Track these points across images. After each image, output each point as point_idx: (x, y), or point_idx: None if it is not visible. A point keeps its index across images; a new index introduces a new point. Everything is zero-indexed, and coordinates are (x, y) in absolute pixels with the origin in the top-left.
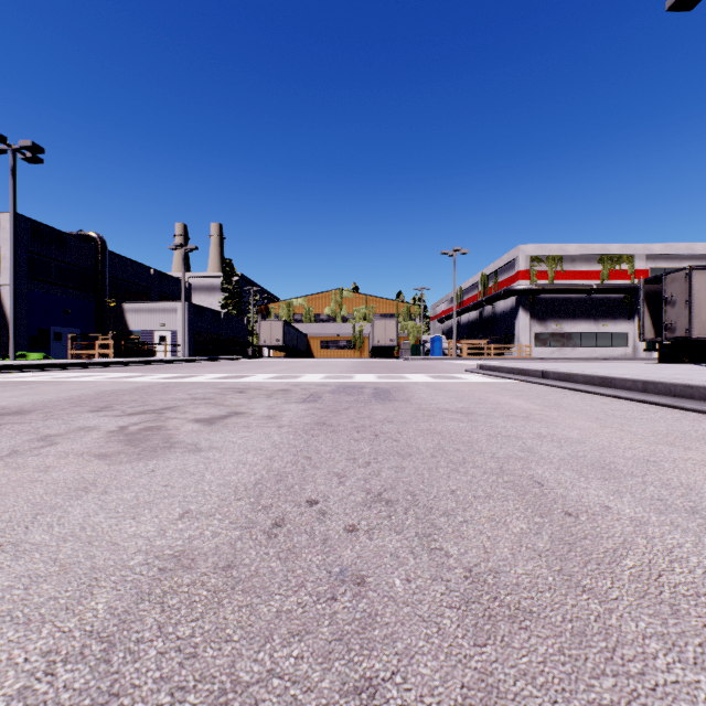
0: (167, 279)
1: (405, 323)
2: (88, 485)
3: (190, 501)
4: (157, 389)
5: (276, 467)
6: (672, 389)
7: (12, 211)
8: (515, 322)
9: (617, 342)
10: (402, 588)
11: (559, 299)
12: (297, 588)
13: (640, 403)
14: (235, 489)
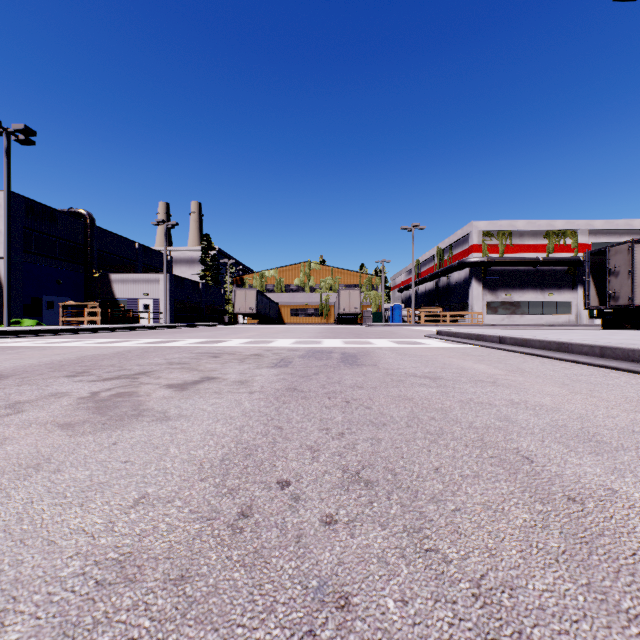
0: (150, 253)
1: (367, 293)
2: (42, 462)
3: (148, 482)
4: (136, 354)
5: (245, 438)
6: (630, 355)
7: (6, 189)
8: (468, 292)
9: (561, 310)
10: (397, 615)
11: (509, 271)
12: (264, 615)
13: (599, 367)
14: (200, 466)
